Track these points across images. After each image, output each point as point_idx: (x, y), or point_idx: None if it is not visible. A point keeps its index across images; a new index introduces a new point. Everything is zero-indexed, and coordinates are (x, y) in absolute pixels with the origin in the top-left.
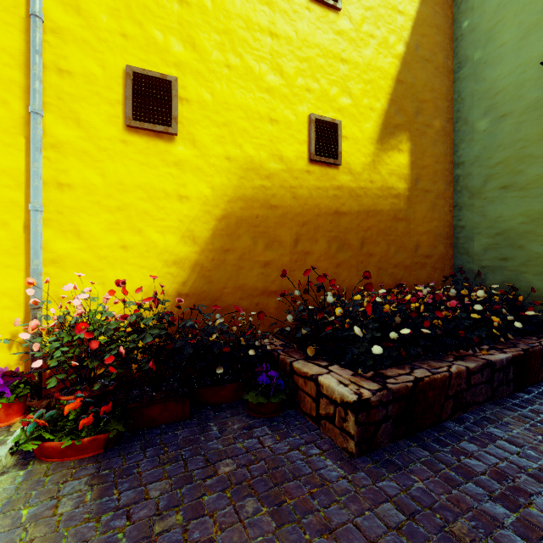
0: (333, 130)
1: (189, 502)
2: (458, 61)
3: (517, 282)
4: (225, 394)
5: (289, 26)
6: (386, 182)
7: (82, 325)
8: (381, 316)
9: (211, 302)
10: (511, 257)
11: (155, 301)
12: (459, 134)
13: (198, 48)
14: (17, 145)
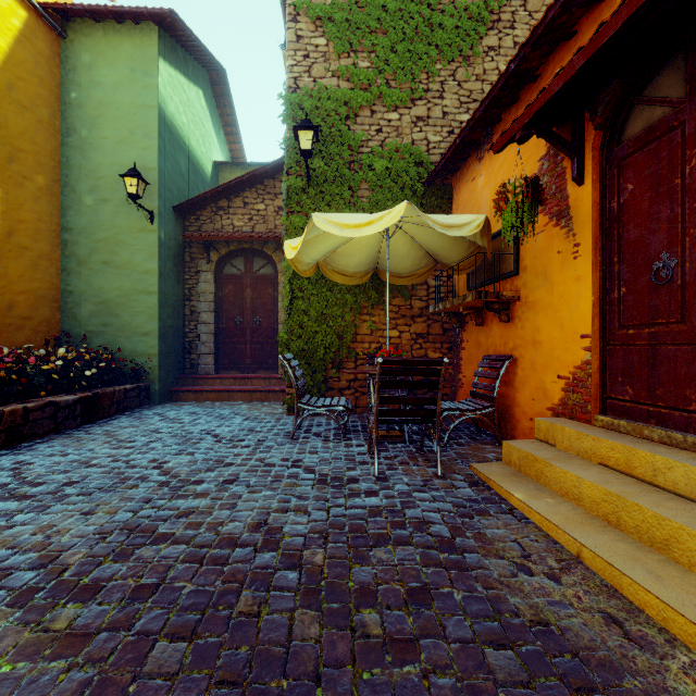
0: None
1: None
2: (67, 127)
3: (115, 345)
4: None
5: None
6: None
7: None
8: None
9: None
10: (111, 324)
11: None
12: (68, 199)
13: None
14: None
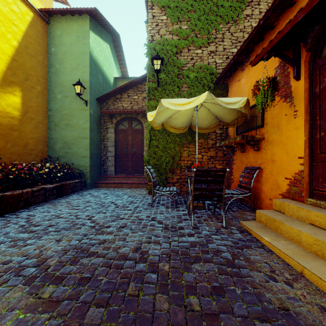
0: None
1: None
2: (50, 64)
3: (70, 162)
4: None
5: None
6: (5, 109)
7: None
8: None
9: None
10: (69, 152)
11: None
12: (50, 96)
13: None
14: None
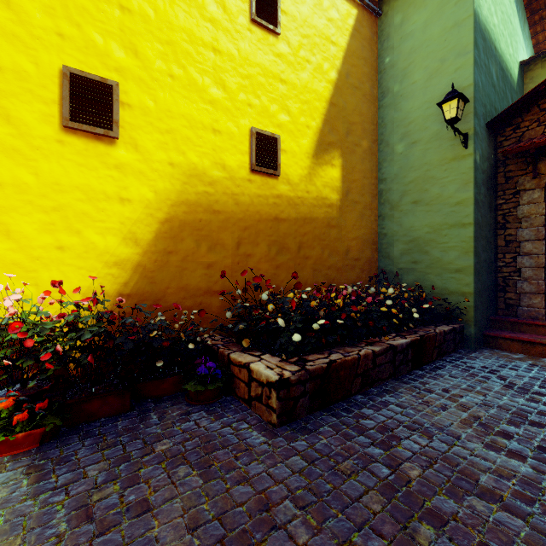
0: (273, 143)
1: (126, 475)
2: (382, 91)
3: (424, 282)
4: (166, 386)
5: (232, 44)
6: (321, 193)
7: (16, 324)
8: (307, 311)
9: (154, 302)
10: (420, 261)
11: (94, 300)
12: (382, 154)
13: (141, 56)
14: None
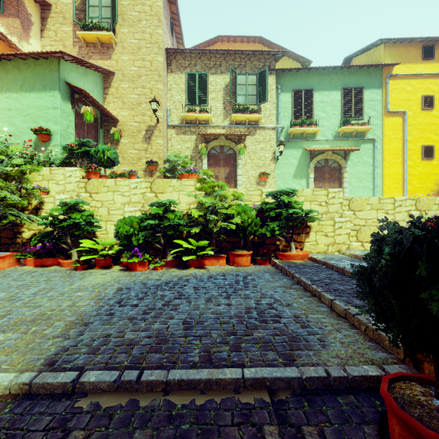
0: None
1: None
2: None
3: None
4: None
5: None
6: None
7: None
8: None
9: None
10: None
11: None
12: None
13: (438, 135)
14: (400, 167)
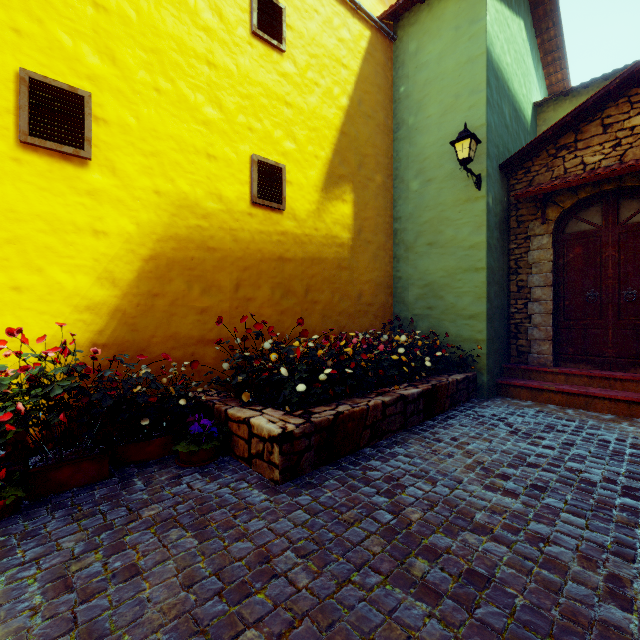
0: (277, 173)
1: (110, 543)
2: (397, 122)
3: (439, 329)
4: (152, 449)
5: (230, 58)
6: (331, 231)
7: None
8: (314, 360)
9: (136, 353)
10: (435, 306)
11: (65, 350)
12: (397, 191)
13: (120, 64)
14: None
